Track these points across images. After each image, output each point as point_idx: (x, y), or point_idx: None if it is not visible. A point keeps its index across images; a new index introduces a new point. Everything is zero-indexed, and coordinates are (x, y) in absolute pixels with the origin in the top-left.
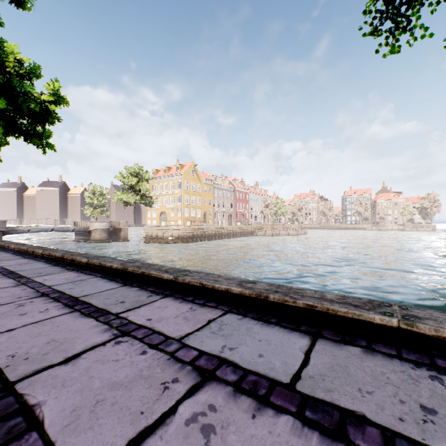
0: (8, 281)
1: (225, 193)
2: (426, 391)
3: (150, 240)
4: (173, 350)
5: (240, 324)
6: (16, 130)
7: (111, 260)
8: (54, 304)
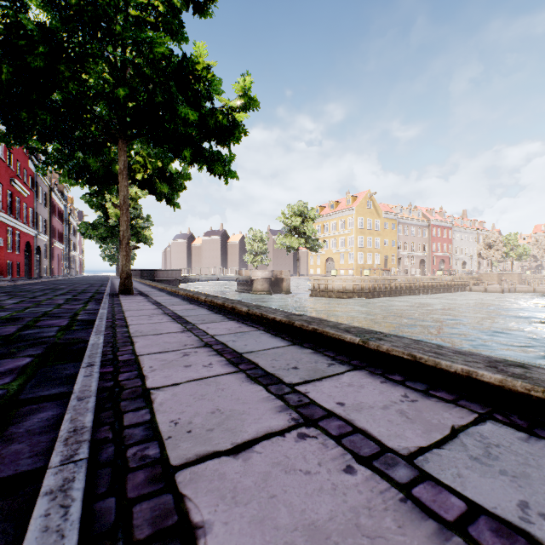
0: (259, 396)
1: (414, 230)
2: None
3: (317, 292)
4: None
5: None
6: (200, 158)
7: (429, 349)
8: None
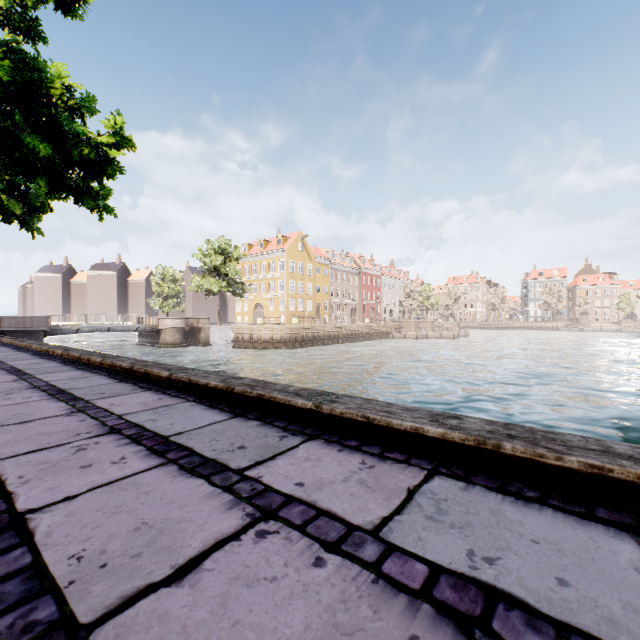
0: (57, 406)
1: (347, 276)
2: None
3: (241, 343)
4: (374, 557)
5: (472, 500)
6: (63, 188)
7: (205, 375)
8: (132, 448)
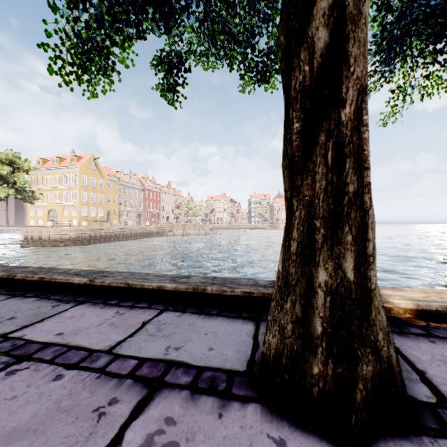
0: None
1: (133, 191)
2: (33, 311)
3: (30, 243)
4: None
5: None
6: None
7: None
8: None
